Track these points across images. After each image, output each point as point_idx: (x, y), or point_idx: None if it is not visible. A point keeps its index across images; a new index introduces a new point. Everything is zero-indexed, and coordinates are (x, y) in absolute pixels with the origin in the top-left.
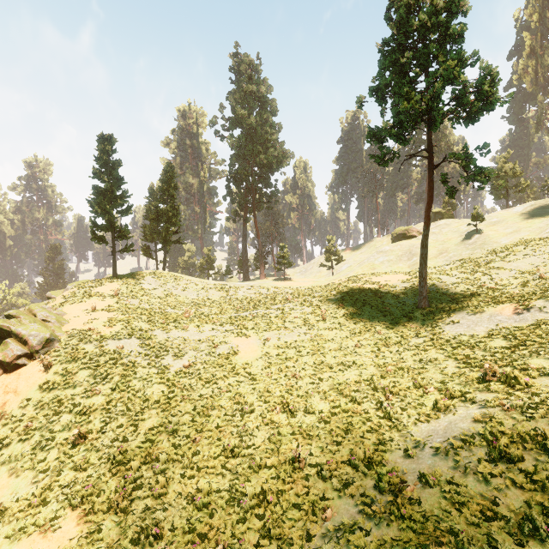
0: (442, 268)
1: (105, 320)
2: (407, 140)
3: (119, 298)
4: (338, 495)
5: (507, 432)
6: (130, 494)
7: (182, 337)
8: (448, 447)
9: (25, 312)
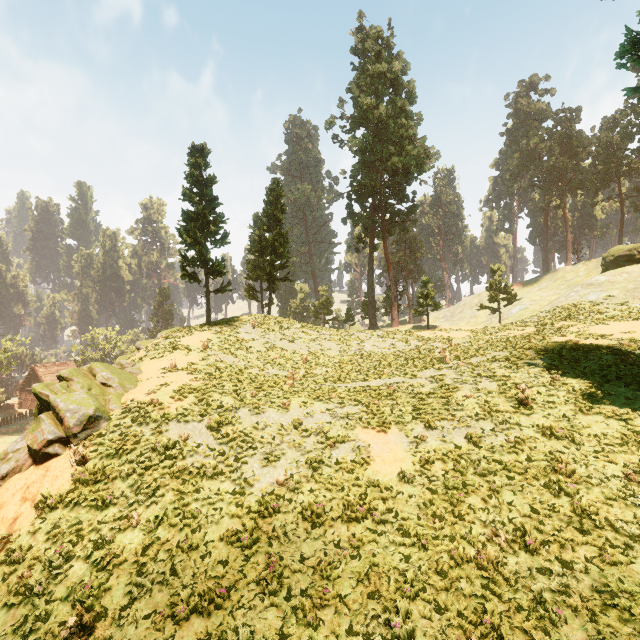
0: None
1: (176, 387)
2: None
3: (208, 353)
4: None
5: None
6: None
7: (278, 423)
8: None
9: (85, 372)
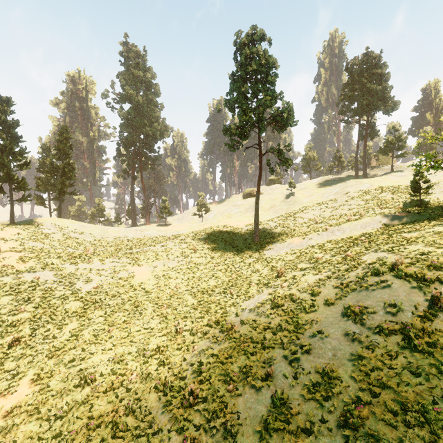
0: (271, 217)
1: (17, 258)
2: (245, 138)
3: (22, 241)
4: (201, 340)
5: (280, 296)
6: (67, 364)
7: (88, 268)
8: (255, 307)
9: None
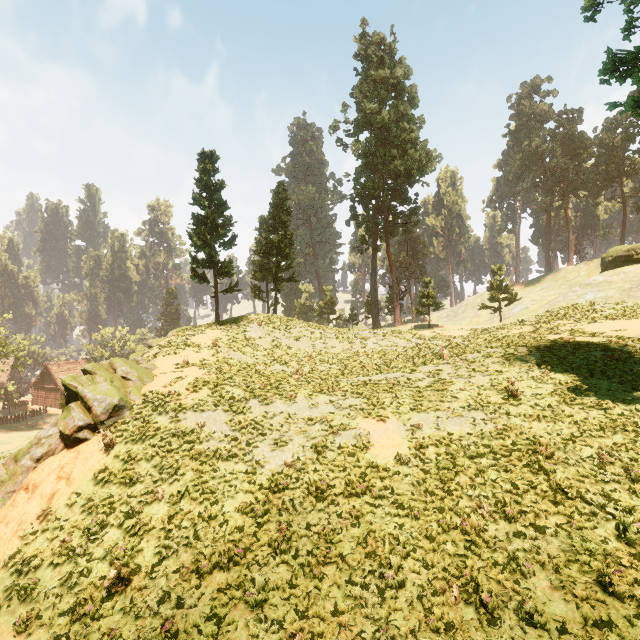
0: None
1: (191, 381)
2: None
3: (217, 350)
4: None
5: None
6: None
7: (286, 412)
8: None
9: (106, 366)
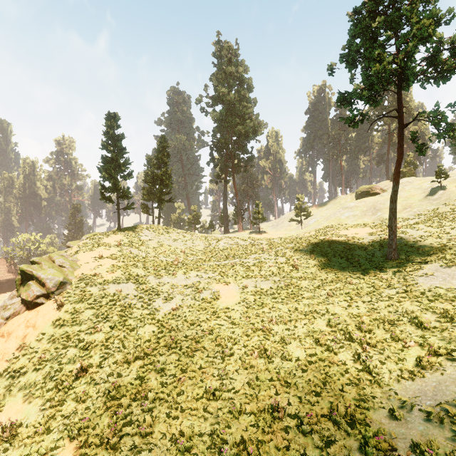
0: (406, 222)
1: (108, 266)
2: (378, 100)
3: (121, 248)
4: (320, 453)
5: None
6: (120, 430)
7: (171, 282)
8: (441, 413)
9: (46, 259)
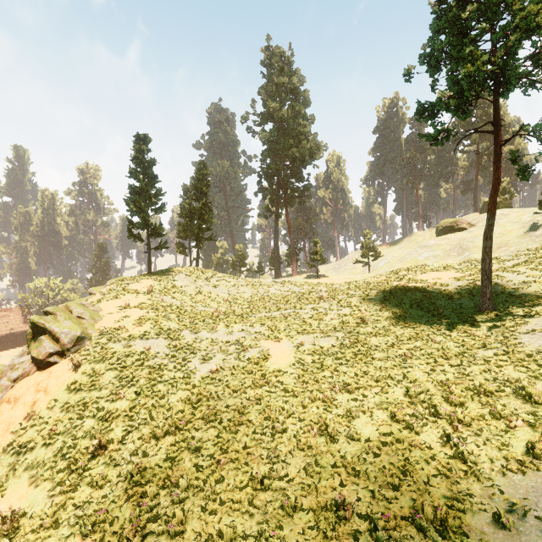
0: (502, 264)
1: (136, 318)
2: (469, 111)
3: (152, 295)
4: None
5: None
6: (144, 528)
7: (210, 338)
8: None
9: (62, 309)
